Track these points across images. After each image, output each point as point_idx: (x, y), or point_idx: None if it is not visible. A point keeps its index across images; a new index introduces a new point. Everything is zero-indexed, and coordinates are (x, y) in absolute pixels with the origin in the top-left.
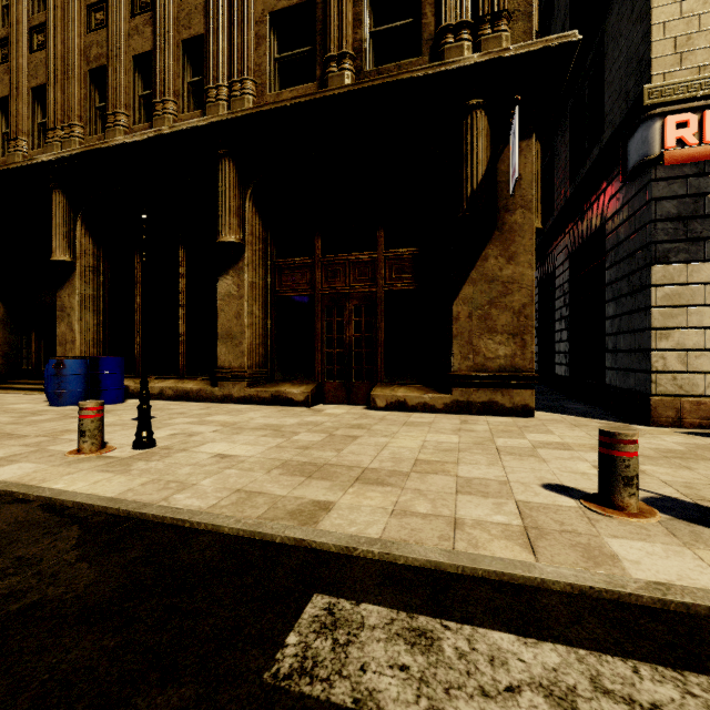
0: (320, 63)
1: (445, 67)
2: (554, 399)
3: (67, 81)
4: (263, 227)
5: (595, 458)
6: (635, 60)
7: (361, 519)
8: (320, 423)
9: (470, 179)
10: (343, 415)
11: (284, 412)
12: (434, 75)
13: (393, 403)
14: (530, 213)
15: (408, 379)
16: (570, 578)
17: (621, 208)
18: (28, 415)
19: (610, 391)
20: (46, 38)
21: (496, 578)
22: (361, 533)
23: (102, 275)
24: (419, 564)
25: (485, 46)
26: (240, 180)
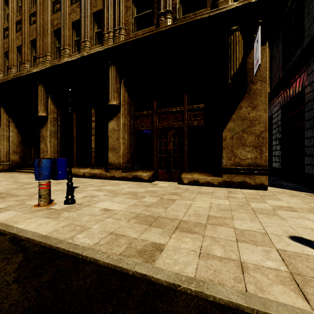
0: (155, 17)
1: (219, 10)
2: (274, 180)
3: (44, 36)
4: (129, 97)
5: None
6: None
7: (181, 259)
8: (155, 191)
9: (232, 67)
10: (167, 187)
11: (138, 185)
12: (213, 16)
13: (192, 181)
14: (265, 83)
15: (199, 169)
16: None
17: None
18: (24, 184)
19: (308, 176)
20: (36, 18)
21: None
22: (182, 271)
23: (59, 122)
24: (224, 302)
25: None
26: (118, 75)
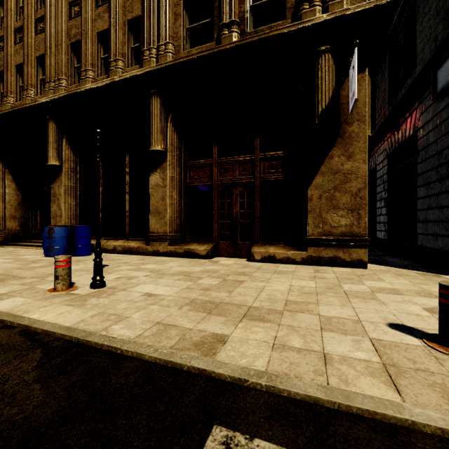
0: (216, 29)
1: (303, 24)
2: (377, 255)
3: (57, 51)
4: (179, 140)
5: (422, 302)
6: (442, 12)
7: (249, 352)
8: (216, 270)
9: (321, 102)
10: (232, 265)
11: (192, 262)
12: (295, 31)
13: (266, 257)
14: (364, 124)
15: (276, 241)
16: (439, 422)
17: (431, 119)
18: (30, 263)
19: (421, 250)
20: (44, 25)
21: (369, 416)
22: (250, 365)
23: (78, 174)
24: (300, 397)
25: (331, 8)
26: (164, 109)
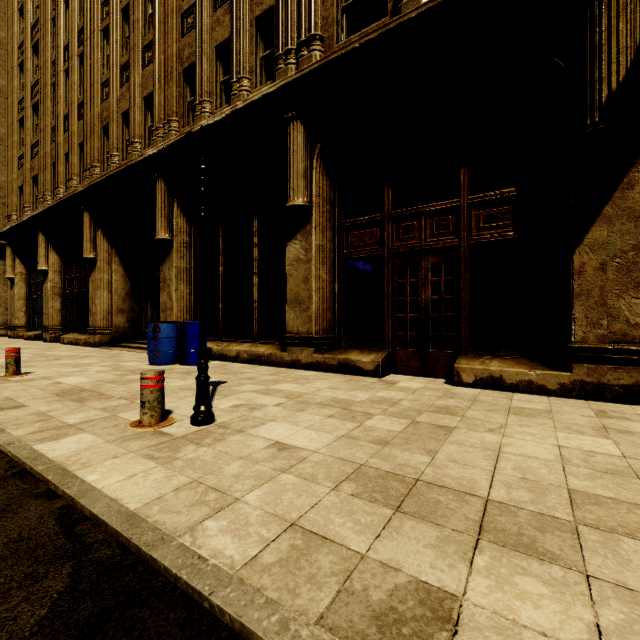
0: None
1: None
2: None
3: (166, 84)
4: (330, 188)
5: None
6: None
7: None
8: (395, 401)
9: (607, 77)
10: (421, 391)
11: (352, 382)
12: None
13: (484, 379)
14: None
15: (502, 350)
16: None
17: None
18: (128, 373)
19: None
20: (153, 53)
21: None
22: None
23: (193, 250)
24: None
25: None
26: (307, 141)
